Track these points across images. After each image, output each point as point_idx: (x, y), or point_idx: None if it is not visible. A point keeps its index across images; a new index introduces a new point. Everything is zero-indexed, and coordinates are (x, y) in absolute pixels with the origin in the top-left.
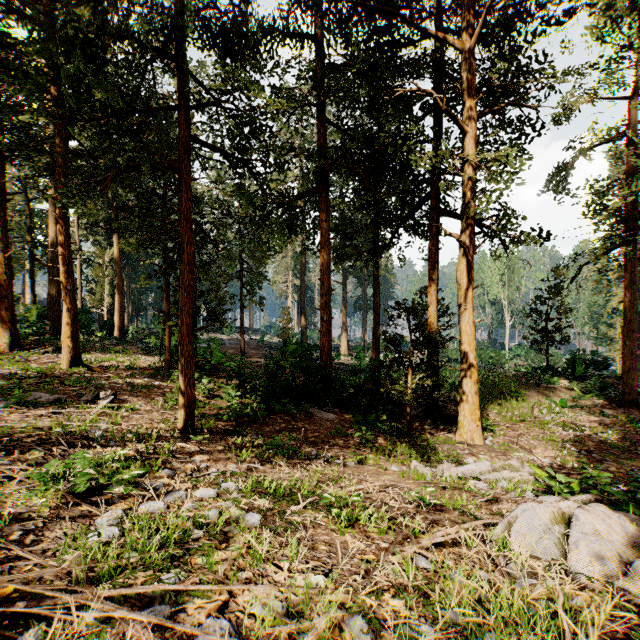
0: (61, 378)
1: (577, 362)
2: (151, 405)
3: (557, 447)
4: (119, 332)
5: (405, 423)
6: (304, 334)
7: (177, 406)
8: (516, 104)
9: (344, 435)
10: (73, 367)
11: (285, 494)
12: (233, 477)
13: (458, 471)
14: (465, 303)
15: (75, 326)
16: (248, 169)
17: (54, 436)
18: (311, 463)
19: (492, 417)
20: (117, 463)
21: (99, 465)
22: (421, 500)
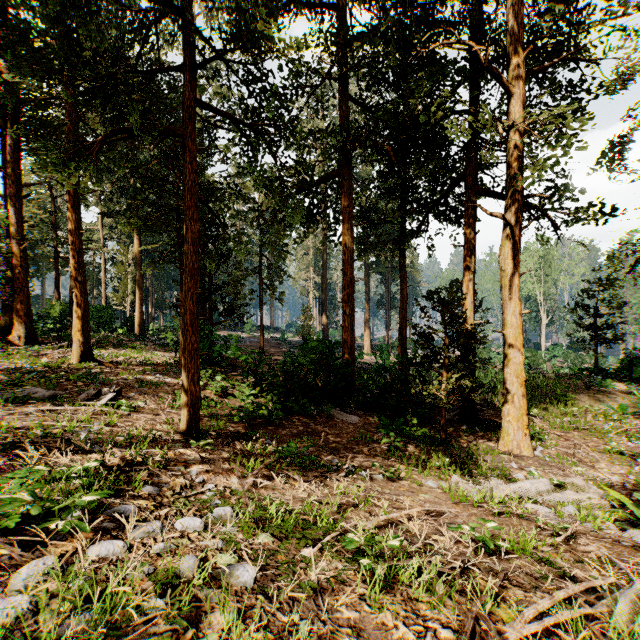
0: (68, 373)
1: (633, 363)
2: (158, 403)
3: (624, 462)
4: (139, 329)
5: (438, 428)
6: (325, 332)
7: None
8: (571, 59)
9: (369, 441)
10: (83, 362)
11: (296, 526)
12: (233, 497)
13: (509, 489)
14: (510, 292)
15: (86, 319)
16: (259, 135)
17: (30, 438)
18: (332, 476)
19: (538, 423)
20: (75, 481)
21: (67, 478)
22: (480, 540)
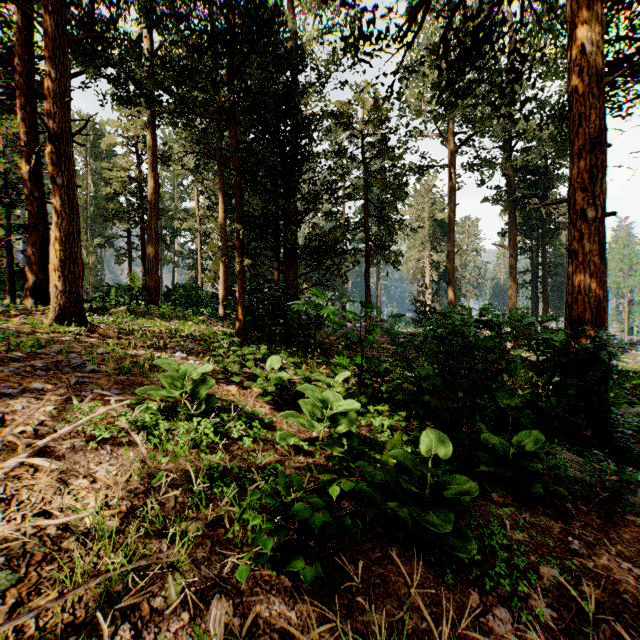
0: None
1: None
2: (64, 420)
3: None
4: (223, 309)
5: None
6: None
7: (141, 432)
8: None
9: None
10: (62, 324)
11: None
12: None
13: None
14: None
15: (70, 251)
16: None
17: None
18: None
19: None
20: None
21: None
22: None
